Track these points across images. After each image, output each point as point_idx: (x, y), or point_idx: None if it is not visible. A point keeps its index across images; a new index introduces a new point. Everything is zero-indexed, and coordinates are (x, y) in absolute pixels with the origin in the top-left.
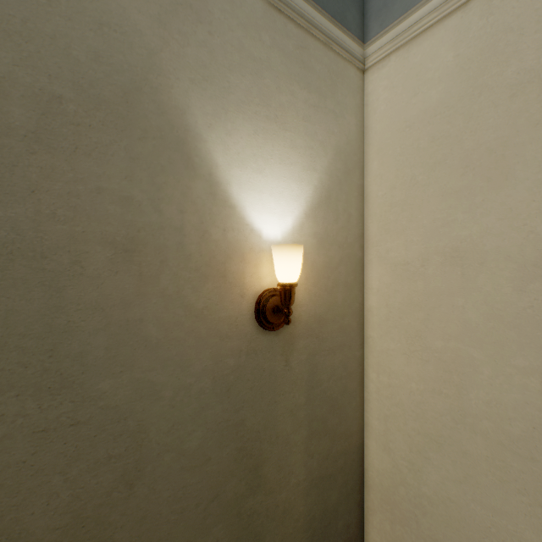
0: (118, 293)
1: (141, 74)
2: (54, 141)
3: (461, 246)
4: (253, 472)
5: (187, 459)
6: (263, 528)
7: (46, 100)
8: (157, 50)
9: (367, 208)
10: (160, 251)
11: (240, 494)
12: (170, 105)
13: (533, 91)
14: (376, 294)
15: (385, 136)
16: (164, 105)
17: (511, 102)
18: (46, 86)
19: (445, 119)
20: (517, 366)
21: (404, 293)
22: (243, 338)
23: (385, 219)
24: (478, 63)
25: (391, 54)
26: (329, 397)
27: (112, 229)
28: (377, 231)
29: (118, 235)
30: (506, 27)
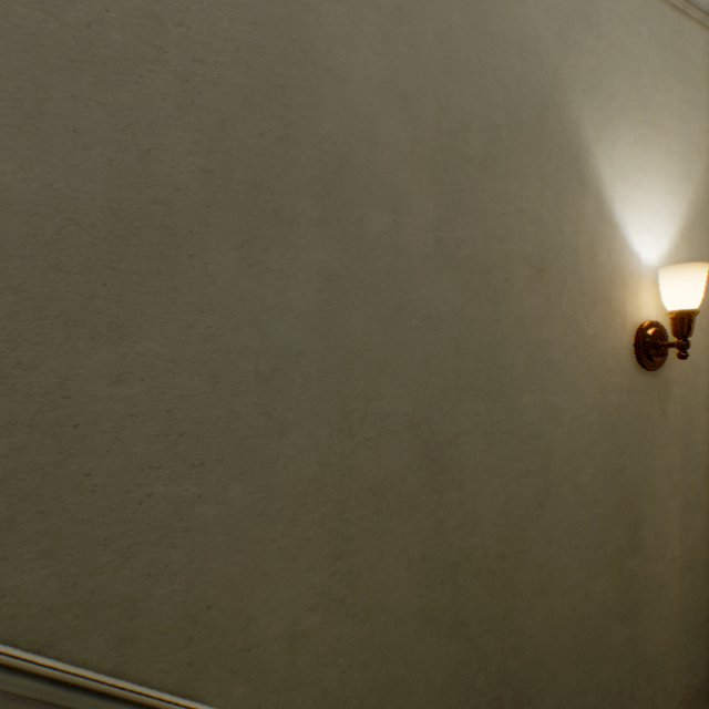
0: (532, 312)
1: (547, 93)
2: (494, 167)
3: None
4: (632, 529)
5: (579, 494)
6: (640, 598)
7: (489, 129)
8: (558, 66)
9: None
10: (560, 273)
11: (620, 549)
12: (567, 121)
13: None
14: None
15: None
16: (563, 122)
17: None
18: (489, 117)
19: None
20: None
21: None
22: (623, 374)
23: None
24: None
25: None
26: (703, 465)
27: (528, 249)
28: None
29: (532, 255)
30: None
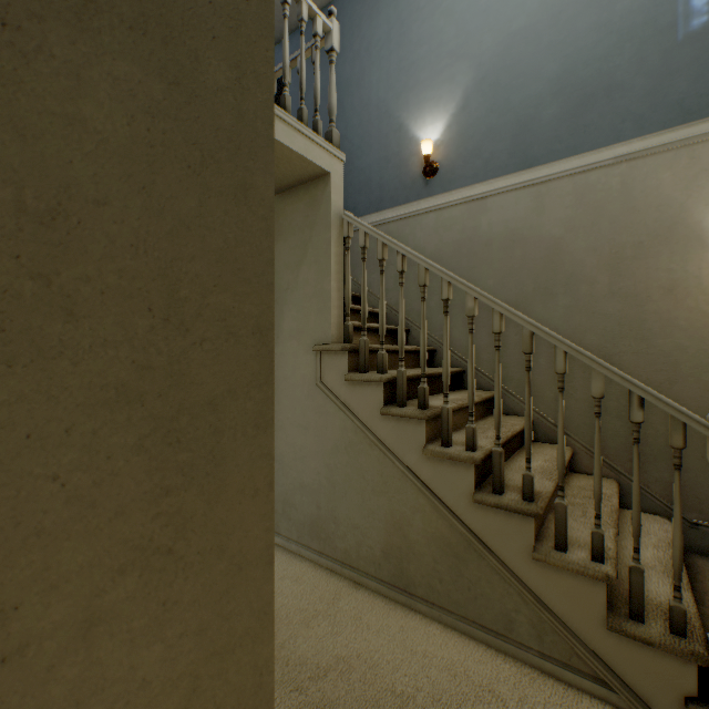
0: (664, 307)
1: (675, 217)
2: (639, 257)
3: None
4: None
5: (702, 384)
6: None
7: (636, 244)
8: (683, 202)
9: None
10: (685, 289)
11: None
12: (691, 222)
13: None
14: None
15: None
16: (687, 224)
17: None
18: (636, 240)
19: None
20: None
21: None
22: None
23: None
24: None
25: None
26: None
27: (661, 283)
28: None
29: (664, 284)
30: None
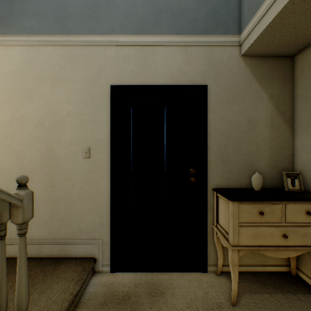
0: None
1: None
2: None
3: (22, 117)
4: None
5: None
6: None
7: None
8: None
9: None
10: None
11: None
12: None
13: (38, 79)
14: None
15: None
16: None
17: (34, 80)
18: None
19: (18, 77)
20: (35, 149)
21: (5, 132)
22: None
23: None
24: (27, 65)
25: (0, 46)
26: None
27: None
28: None
29: None
30: (33, 59)
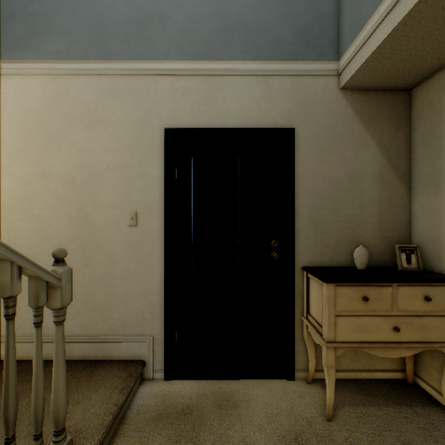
0: None
1: None
2: None
3: (46, 171)
4: None
5: None
6: None
7: None
8: None
9: (3, 148)
10: None
11: None
12: None
13: (67, 120)
14: (8, 193)
15: (14, 114)
16: None
17: (61, 121)
18: None
19: (40, 118)
20: (63, 215)
21: (23, 192)
22: None
23: (14, 156)
24: (52, 101)
25: (17, 75)
26: None
27: None
28: (9, 161)
29: None
30: (60, 93)
